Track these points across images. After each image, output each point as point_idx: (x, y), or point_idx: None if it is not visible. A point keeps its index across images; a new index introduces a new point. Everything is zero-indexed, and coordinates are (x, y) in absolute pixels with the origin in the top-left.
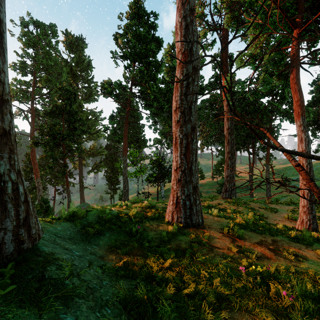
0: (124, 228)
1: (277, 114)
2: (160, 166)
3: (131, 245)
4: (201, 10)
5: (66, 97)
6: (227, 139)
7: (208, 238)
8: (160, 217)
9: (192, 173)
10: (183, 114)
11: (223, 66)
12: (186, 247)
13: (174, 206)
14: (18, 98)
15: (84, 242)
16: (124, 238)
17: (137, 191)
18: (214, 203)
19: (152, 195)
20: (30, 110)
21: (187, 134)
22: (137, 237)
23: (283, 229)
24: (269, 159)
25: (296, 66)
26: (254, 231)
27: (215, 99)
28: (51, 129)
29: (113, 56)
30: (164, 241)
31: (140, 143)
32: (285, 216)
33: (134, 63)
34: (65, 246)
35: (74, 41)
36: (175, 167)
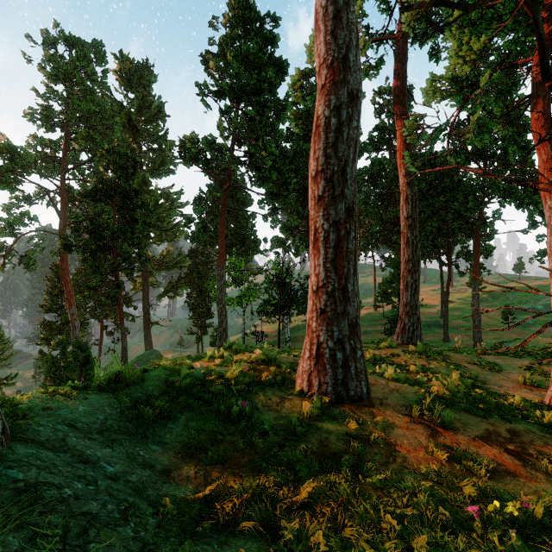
0: (215, 405)
1: (493, 193)
2: (283, 286)
3: (229, 442)
4: (358, 4)
5: (120, 166)
6: (406, 237)
7: (383, 427)
8: (285, 382)
9: (348, 298)
10: (331, 183)
11: (398, 105)
12: (340, 449)
13: (313, 362)
14: (38, 169)
15: (132, 438)
16: (215, 425)
17: (242, 331)
18: (383, 353)
19: (268, 337)
20: (59, 190)
21: (338, 223)
22: (241, 425)
23: (522, 407)
24: (478, 273)
25: (543, 95)
26: (470, 411)
27: (381, 167)
28: (93, 221)
29: (201, 92)
30: (294, 434)
31: (248, 246)
32: (519, 380)
33: (237, 104)
34: (86, 452)
35: (134, 71)
36: (314, 286)
